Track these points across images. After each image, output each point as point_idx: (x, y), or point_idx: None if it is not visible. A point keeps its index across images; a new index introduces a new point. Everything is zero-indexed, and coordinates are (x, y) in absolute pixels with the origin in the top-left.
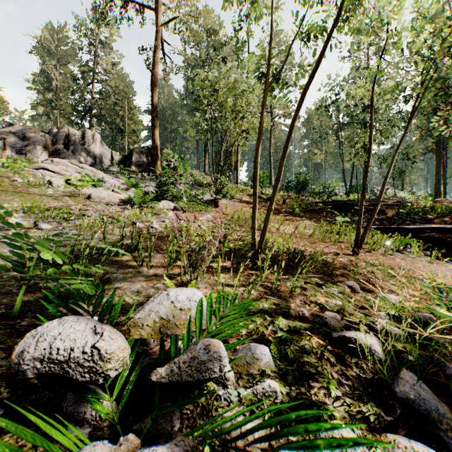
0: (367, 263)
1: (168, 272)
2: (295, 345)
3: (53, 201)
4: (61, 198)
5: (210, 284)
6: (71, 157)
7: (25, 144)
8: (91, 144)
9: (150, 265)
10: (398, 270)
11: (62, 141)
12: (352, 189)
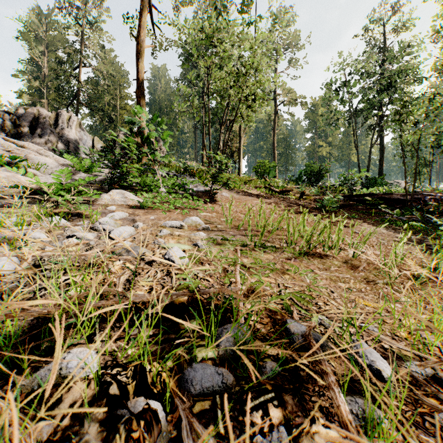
0: None
1: None
2: None
3: None
4: None
5: None
6: (35, 141)
7: None
8: (65, 127)
9: None
10: None
11: (28, 123)
12: (371, 182)
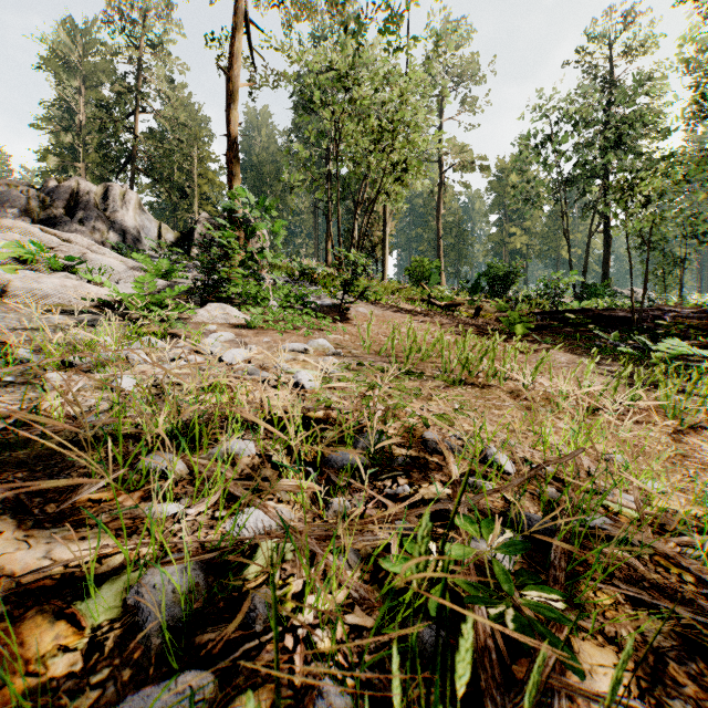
0: None
1: None
2: None
3: None
4: None
5: None
6: (75, 230)
7: None
8: (119, 209)
9: None
10: None
11: (63, 202)
12: (589, 291)
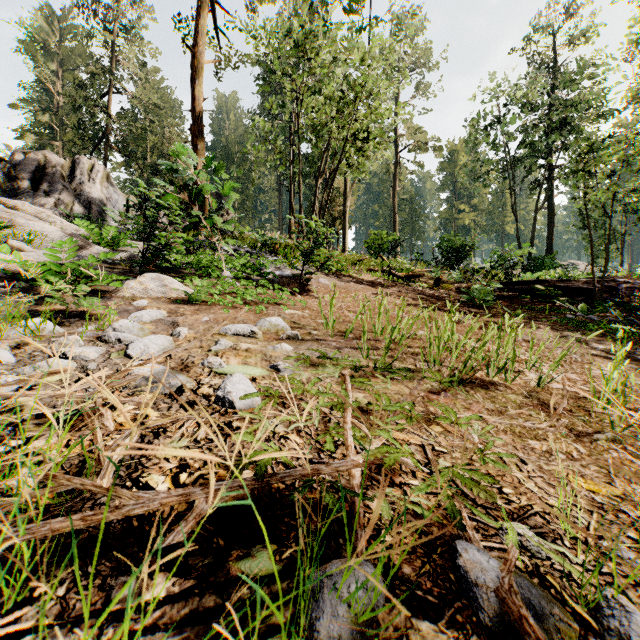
0: None
1: None
2: None
3: None
4: None
5: None
6: (39, 201)
7: None
8: (85, 181)
9: None
10: None
11: (29, 174)
12: (537, 263)
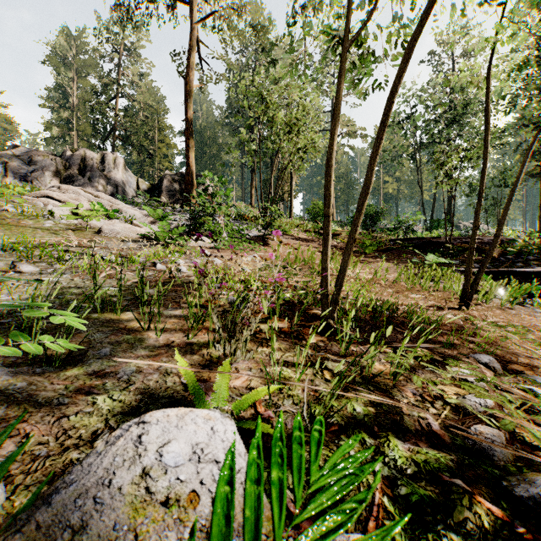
0: (489, 323)
1: (189, 341)
2: (445, 522)
3: (49, 236)
4: (61, 232)
5: (257, 361)
6: (87, 186)
7: (32, 169)
8: (112, 170)
9: (162, 328)
10: (536, 332)
11: (77, 166)
12: (435, 224)
